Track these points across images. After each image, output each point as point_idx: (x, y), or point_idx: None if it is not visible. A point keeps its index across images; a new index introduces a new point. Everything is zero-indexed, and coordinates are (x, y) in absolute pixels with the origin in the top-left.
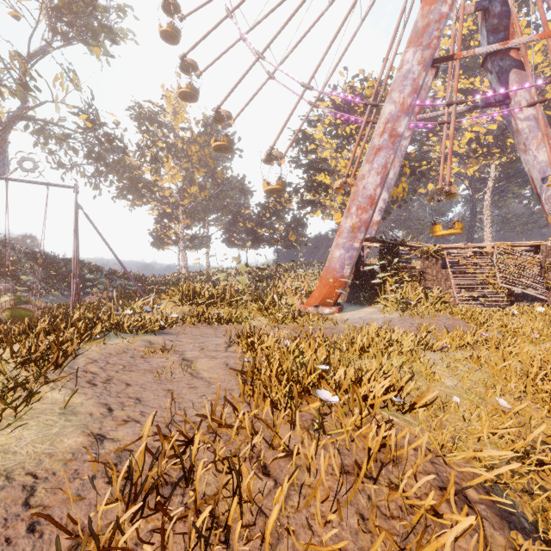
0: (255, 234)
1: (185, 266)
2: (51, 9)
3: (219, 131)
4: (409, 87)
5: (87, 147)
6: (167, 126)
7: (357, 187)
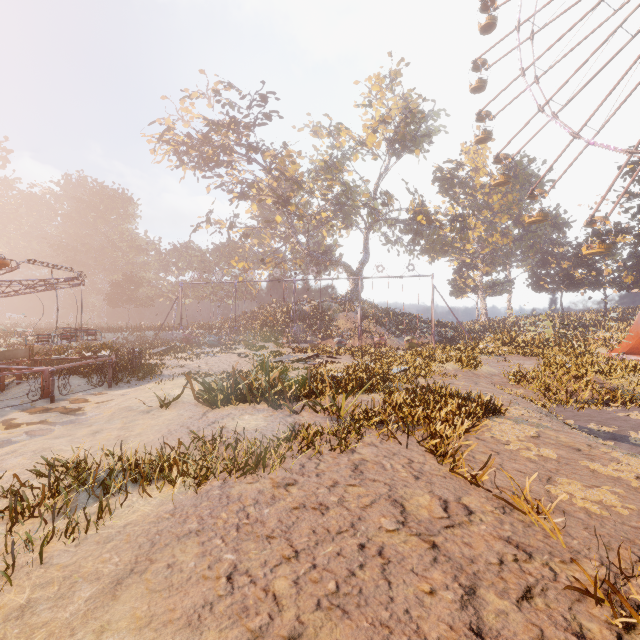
0: (570, 279)
1: (484, 313)
2: (393, 143)
3: (523, 169)
4: None
5: (408, 226)
6: (468, 184)
7: None
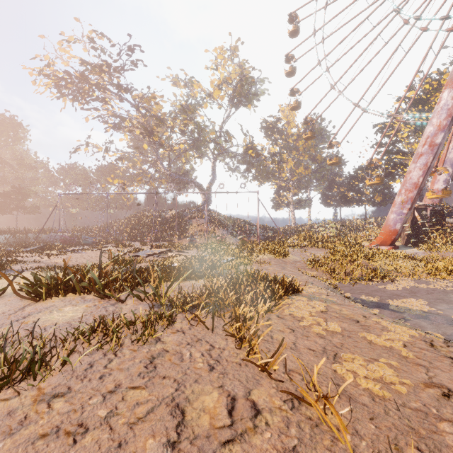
0: (346, 198)
1: (294, 221)
2: (232, 98)
3: (318, 125)
4: (444, 114)
5: (243, 158)
6: (283, 132)
7: (406, 178)
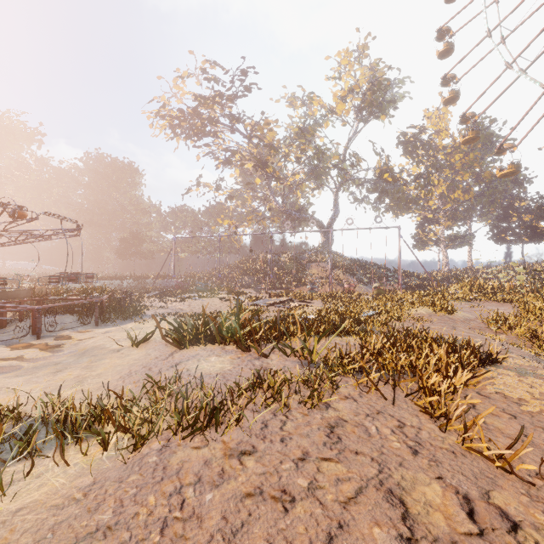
0: (534, 230)
1: (446, 264)
2: (360, 110)
3: (484, 130)
4: None
5: (374, 185)
6: (430, 146)
7: None
